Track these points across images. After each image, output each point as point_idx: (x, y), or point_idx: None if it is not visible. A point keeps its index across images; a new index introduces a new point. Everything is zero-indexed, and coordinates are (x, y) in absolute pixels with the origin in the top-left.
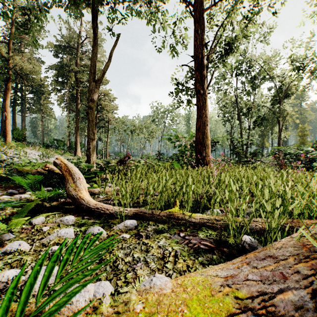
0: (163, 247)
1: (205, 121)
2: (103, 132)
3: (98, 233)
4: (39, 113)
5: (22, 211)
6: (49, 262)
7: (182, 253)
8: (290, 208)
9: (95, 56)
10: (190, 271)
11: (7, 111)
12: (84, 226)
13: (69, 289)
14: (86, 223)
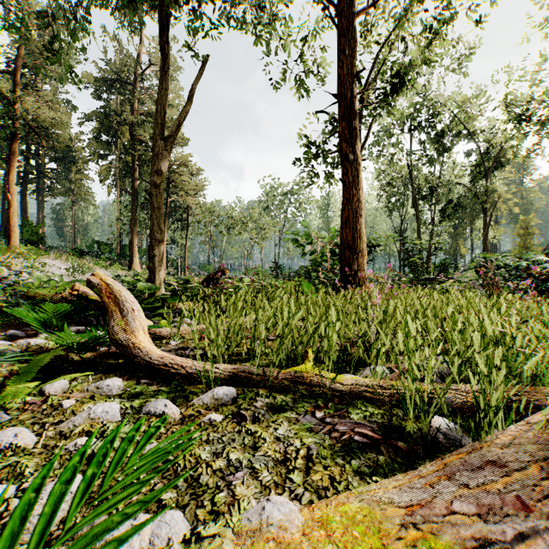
0: (284, 439)
1: (358, 208)
2: (178, 230)
3: (164, 411)
4: (68, 196)
5: (26, 370)
6: (55, 484)
7: (321, 452)
8: (526, 367)
9: (164, 94)
10: (337, 489)
11: (11, 192)
12: (140, 397)
13: (89, 546)
14: (144, 393)
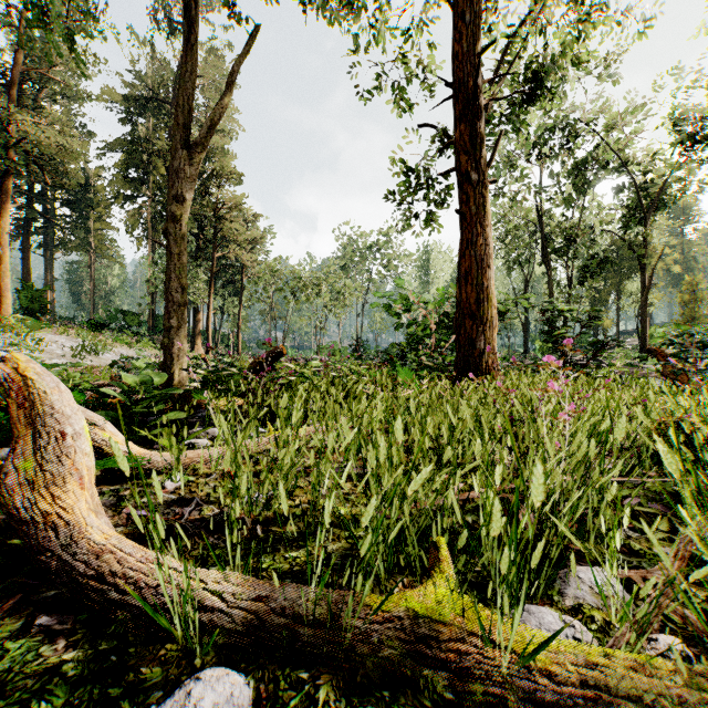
0: None
1: (484, 254)
2: (230, 295)
3: None
4: (85, 251)
5: None
6: None
7: None
8: None
9: (187, 78)
10: None
11: (2, 243)
12: None
13: None
14: (8, 684)
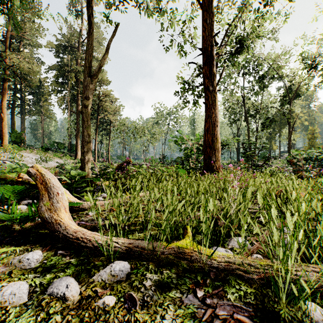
0: None
1: (215, 121)
2: (105, 135)
3: (64, 293)
4: (39, 115)
5: None
6: None
7: None
8: None
9: (91, 48)
10: None
11: (3, 112)
12: (52, 271)
13: None
14: (56, 266)
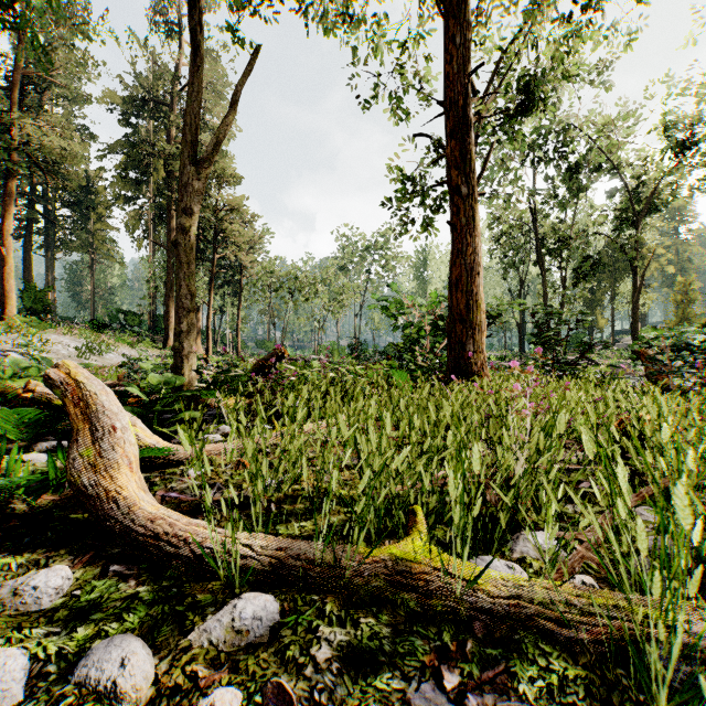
0: None
1: (474, 263)
2: (229, 295)
3: (115, 682)
4: (86, 252)
5: None
6: None
7: None
8: None
9: (196, 99)
10: None
11: (6, 245)
12: (92, 618)
13: None
14: (103, 604)
